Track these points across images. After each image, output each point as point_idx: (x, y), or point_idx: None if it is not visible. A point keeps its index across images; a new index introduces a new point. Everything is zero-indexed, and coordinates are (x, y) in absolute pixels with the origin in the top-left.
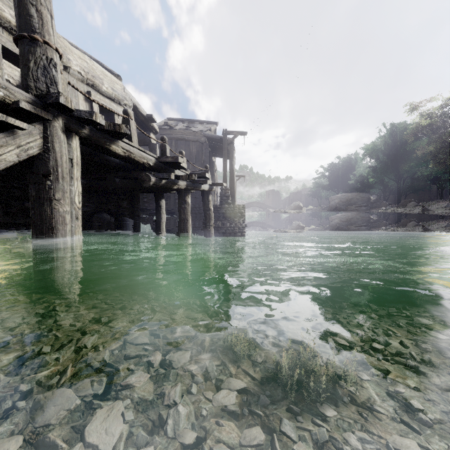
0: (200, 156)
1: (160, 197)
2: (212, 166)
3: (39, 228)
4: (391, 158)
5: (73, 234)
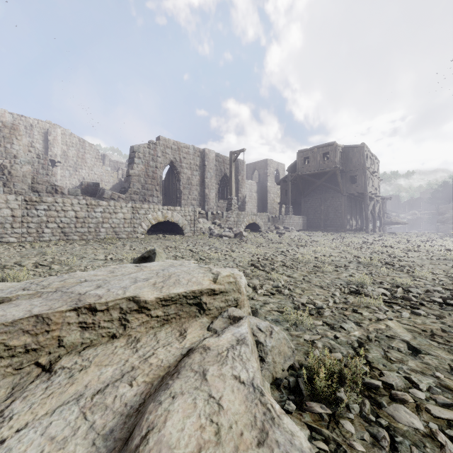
0: None
1: None
2: None
3: None
4: None
5: None
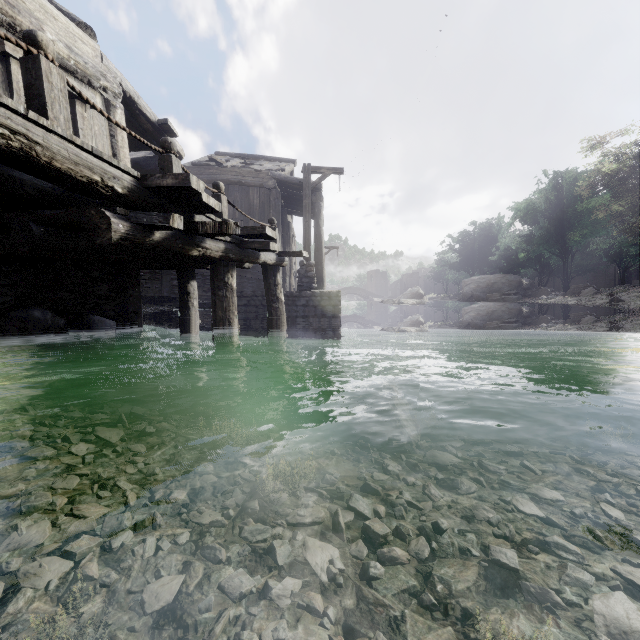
0: (267, 211)
1: (188, 277)
2: (287, 229)
3: None
4: (555, 223)
5: None
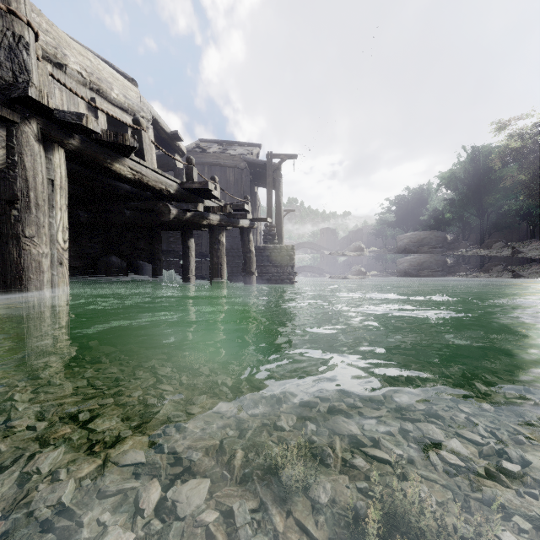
0: (239, 185)
1: (188, 236)
2: (254, 198)
3: (1, 278)
4: (472, 189)
5: (55, 286)
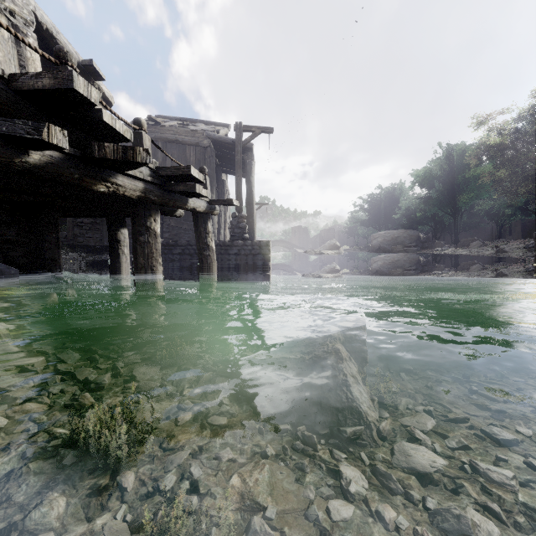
0: None
1: (117, 225)
2: (221, 185)
3: None
4: (448, 187)
5: None
